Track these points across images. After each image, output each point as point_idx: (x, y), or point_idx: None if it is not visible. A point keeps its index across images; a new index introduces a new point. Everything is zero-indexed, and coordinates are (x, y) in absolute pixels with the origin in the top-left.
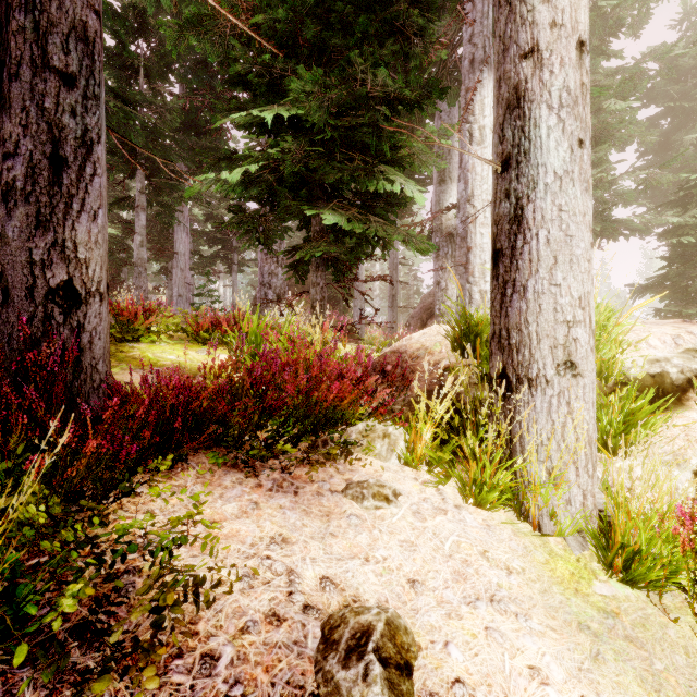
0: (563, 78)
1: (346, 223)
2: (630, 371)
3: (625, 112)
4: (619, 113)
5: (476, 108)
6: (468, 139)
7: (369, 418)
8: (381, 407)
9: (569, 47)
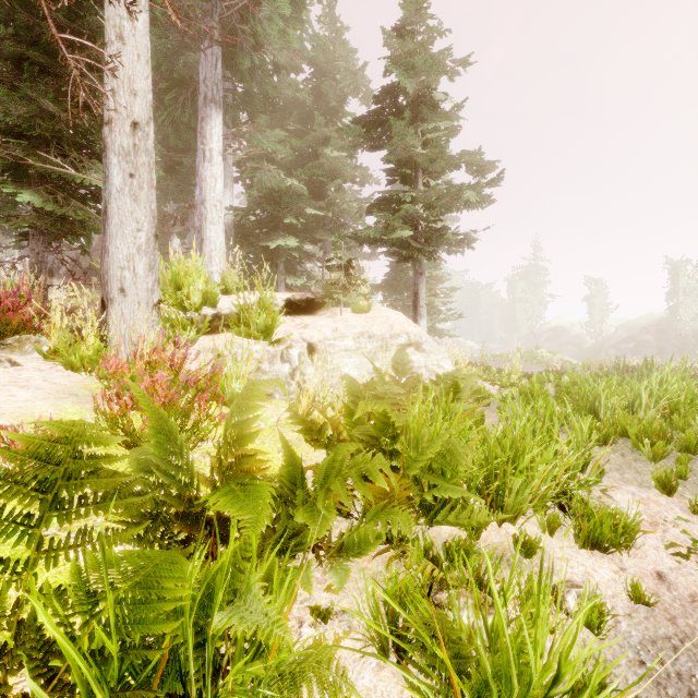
0: (122, 141)
1: (41, 203)
2: (221, 311)
3: (344, 159)
4: (340, 159)
5: (208, 134)
6: (203, 157)
7: (27, 332)
8: (28, 322)
9: (126, 125)
